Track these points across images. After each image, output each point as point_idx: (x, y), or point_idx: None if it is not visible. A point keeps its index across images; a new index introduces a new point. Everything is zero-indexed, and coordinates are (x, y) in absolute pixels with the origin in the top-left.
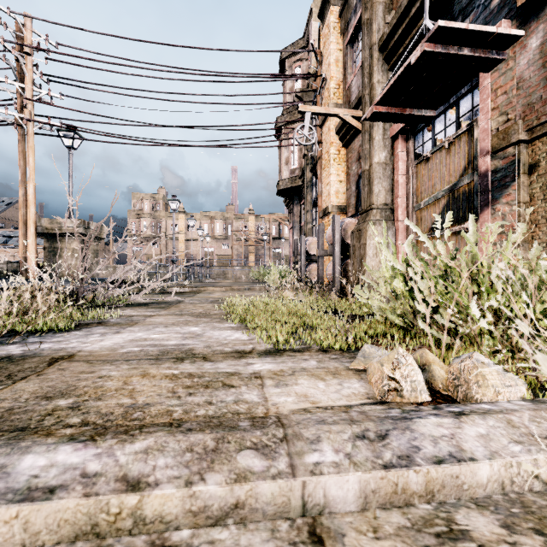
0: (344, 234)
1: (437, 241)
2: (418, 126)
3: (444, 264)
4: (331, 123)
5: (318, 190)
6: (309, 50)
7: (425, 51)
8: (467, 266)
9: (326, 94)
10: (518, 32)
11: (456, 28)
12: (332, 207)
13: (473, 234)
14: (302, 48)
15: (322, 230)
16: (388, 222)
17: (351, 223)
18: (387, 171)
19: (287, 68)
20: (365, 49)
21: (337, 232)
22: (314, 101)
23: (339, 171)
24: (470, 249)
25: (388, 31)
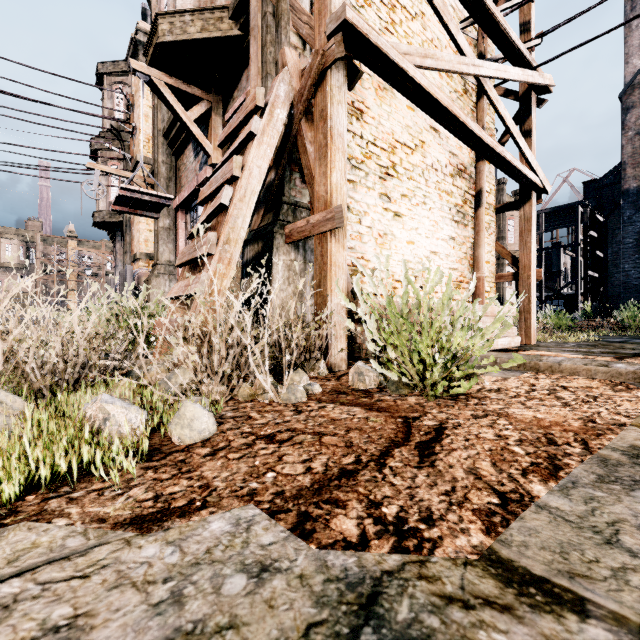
0: (139, 282)
1: (123, 297)
2: (190, 207)
3: (123, 309)
4: (140, 174)
5: (131, 233)
6: (119, 92)
7: (120, 194)
8: (137, 310)
9: (137, 142)
10: (171, 196)
11: (133, 189)
12: (141, 254)
13: (143, 294)
14: (124, 71)
15: (123, 276)
16: (171, 276)
17: (146, 273)
18: (171, 235)
19: (106, 86)
20: (155, 129)
21: (129, 280)
22: (128, 141)
23: (149, 221)
24: (140, 302)
25: (166, 127)
